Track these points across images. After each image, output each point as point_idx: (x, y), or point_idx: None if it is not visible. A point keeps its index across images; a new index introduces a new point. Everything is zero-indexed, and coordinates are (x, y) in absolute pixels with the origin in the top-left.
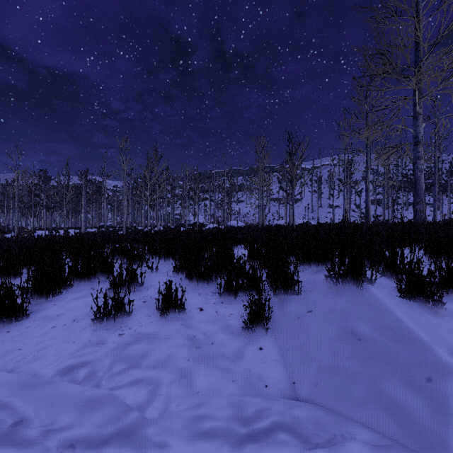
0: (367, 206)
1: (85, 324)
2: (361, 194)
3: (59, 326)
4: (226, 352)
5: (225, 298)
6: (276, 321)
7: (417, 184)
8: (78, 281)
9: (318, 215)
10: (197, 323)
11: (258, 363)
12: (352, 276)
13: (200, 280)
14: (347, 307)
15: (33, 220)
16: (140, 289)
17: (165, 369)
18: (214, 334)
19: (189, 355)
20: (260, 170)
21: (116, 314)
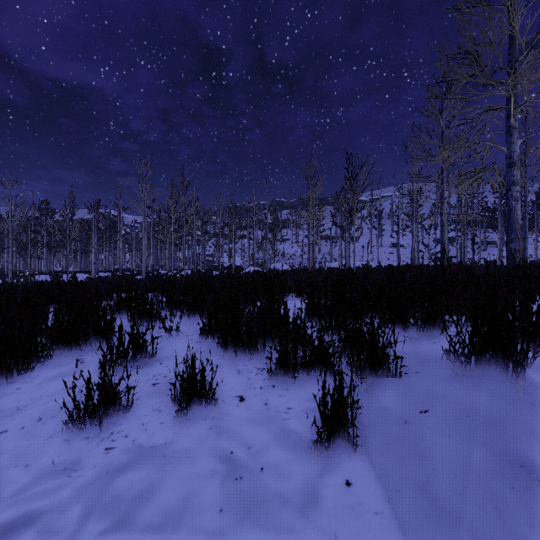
0: (442, 245)
1: (55, 427)
2: (430, 231)
3: (13, 430)
4: (287, 491)
5: (277, 379)
6: (365, 425)
7: (511, 216)
8: (62, 349)
9: (378, 256)
10: (235, 426)
11: (349, 519)
12: (494, 352)
13: (239, 349)
14: (494, 409)
15: (30, 262)
16: (150, 362)
17: (177, 537)
18: (263, 449)
19: (222, 498)
20: (311, 201)
21: (105, 410)
